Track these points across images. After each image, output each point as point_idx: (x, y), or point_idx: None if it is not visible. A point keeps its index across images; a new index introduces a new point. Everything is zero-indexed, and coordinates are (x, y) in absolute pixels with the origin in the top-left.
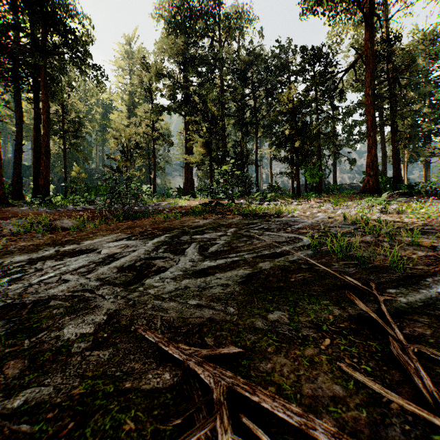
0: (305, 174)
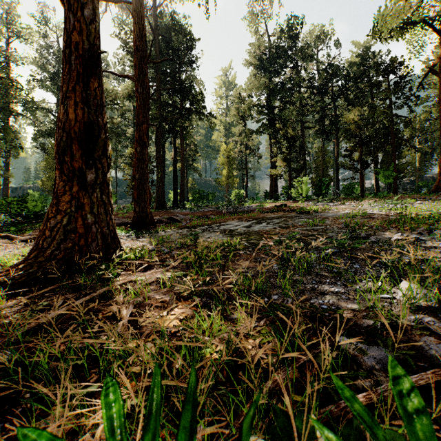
0: (378, 176)
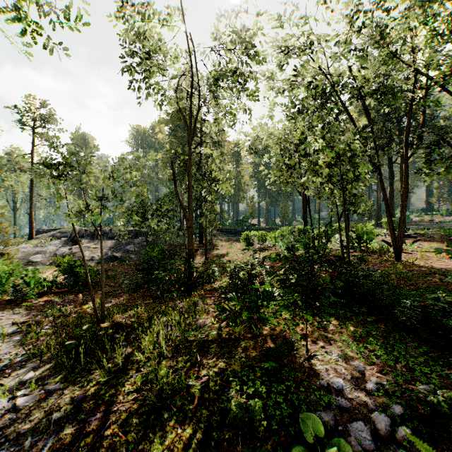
0: None
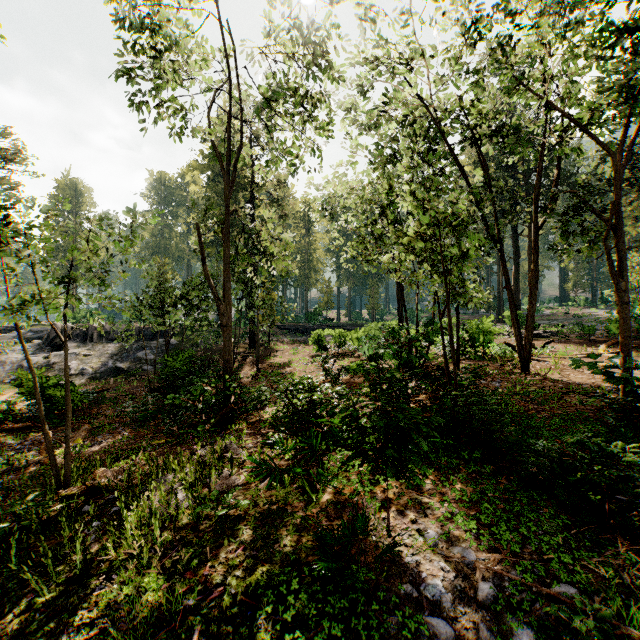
0: None
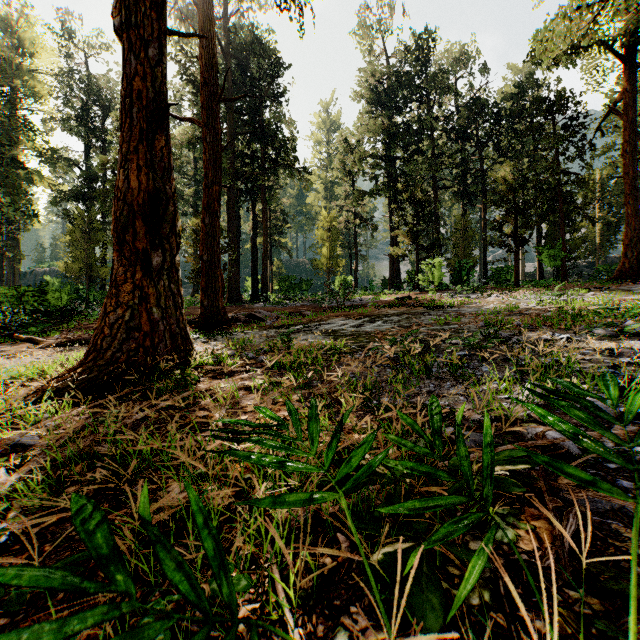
0: (541, 257)
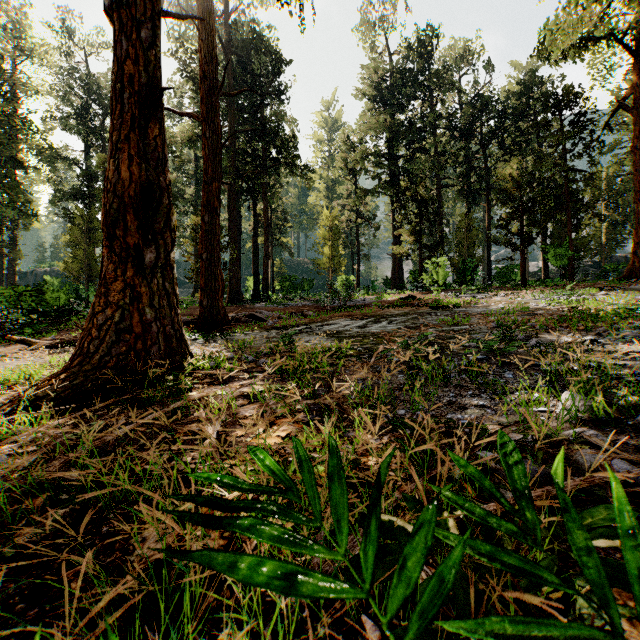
0: (547, 256)
